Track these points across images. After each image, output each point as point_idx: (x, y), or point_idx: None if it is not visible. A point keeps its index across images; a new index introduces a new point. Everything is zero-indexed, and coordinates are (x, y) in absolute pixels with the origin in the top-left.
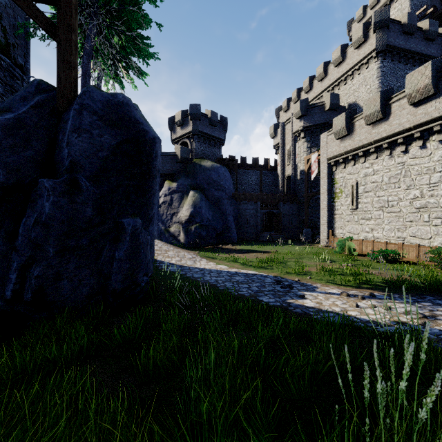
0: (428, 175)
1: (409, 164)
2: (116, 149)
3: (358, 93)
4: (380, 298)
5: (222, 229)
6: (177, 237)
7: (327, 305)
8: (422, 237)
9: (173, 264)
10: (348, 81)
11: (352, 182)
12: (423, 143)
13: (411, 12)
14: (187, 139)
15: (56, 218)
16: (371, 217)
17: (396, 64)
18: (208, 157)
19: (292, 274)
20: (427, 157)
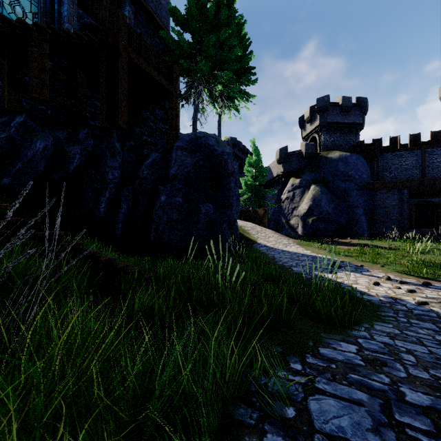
0: None
1: None
2: (195, 165)
3: None
4: (430, 287)
5: (345, 223)
6: (295, 230)
7: (344, 279)
8: None
9: (266, 246)
10: None
11: None
12: None
13: None
14: (315, 133)
15: (166, 204)
16: None
17: None
18: (340, 146)
19: (367, 262)
20: None
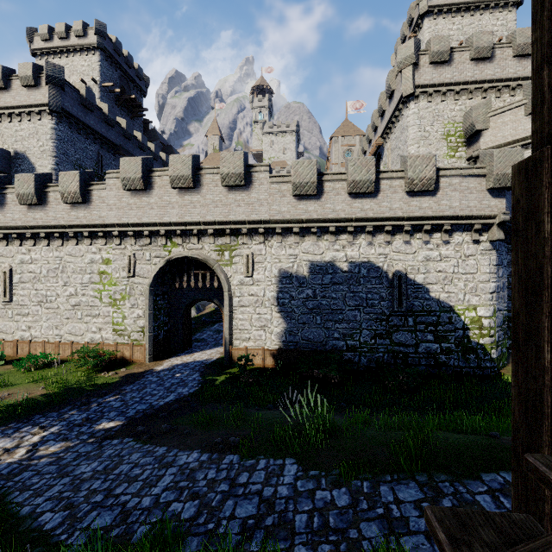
0: (81, 274)
1: (67, 261)
2: None
3: (29, 144)
4: None
5: None
6: None
7: None
8: (77, 334)
9: None
10: (15, 121)
11: (5, 268)
12: (77, 243)
13: (101, 78)
14: None
15: None
16: (29, 313)
17: (75, 133)
18: None
19: None
20: (81, 257)
